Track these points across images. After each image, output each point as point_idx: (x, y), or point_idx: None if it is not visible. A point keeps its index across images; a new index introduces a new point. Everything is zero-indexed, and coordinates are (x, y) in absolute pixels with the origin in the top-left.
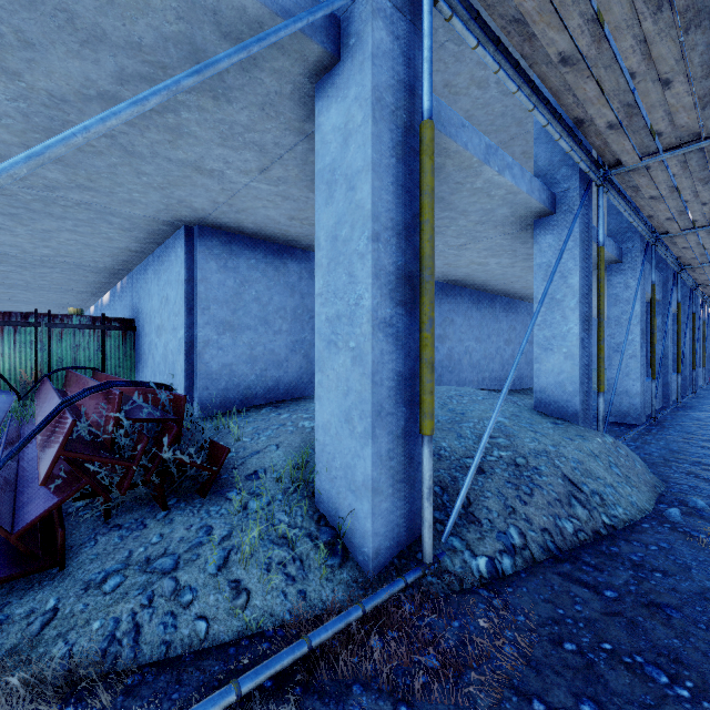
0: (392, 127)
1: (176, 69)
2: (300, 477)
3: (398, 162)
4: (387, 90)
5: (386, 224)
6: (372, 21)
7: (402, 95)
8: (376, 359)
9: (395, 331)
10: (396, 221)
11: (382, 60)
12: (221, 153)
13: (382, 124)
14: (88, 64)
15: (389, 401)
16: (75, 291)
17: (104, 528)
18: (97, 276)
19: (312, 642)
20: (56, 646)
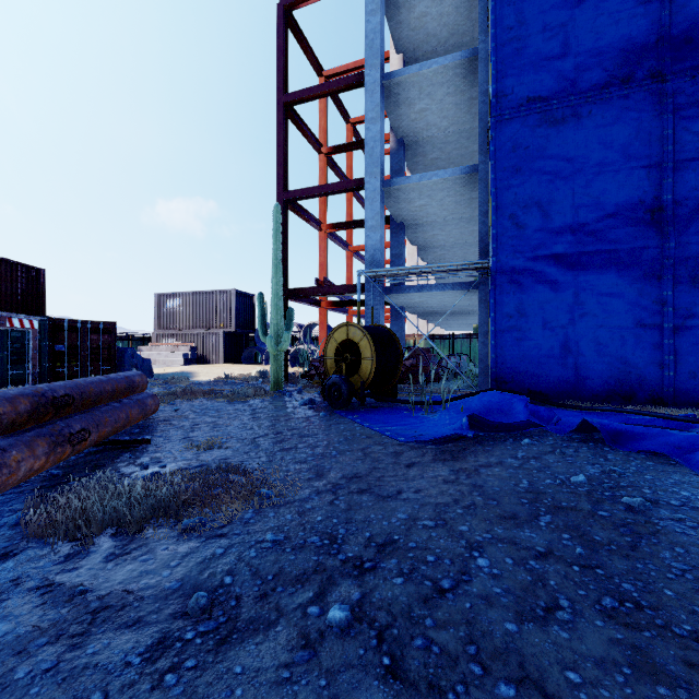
0: (485, 303)
1: (455, 294)
2: (477, 375)
3: (487, 309)
4: (483, 297)
5: (483, 323)
6: (479, 286)
7: (488, 295)
8: (480, 350)
9: (486, 344)
10: (486, 322)
11: (481, 292)
12: (474, 297)
13: (481, 304)
14: (443, 296)
15: (484, 358)
16: (469, 319)
17: (445, 381)
18: (472, 315)
19: (460, 390)
20: (435, 387)
